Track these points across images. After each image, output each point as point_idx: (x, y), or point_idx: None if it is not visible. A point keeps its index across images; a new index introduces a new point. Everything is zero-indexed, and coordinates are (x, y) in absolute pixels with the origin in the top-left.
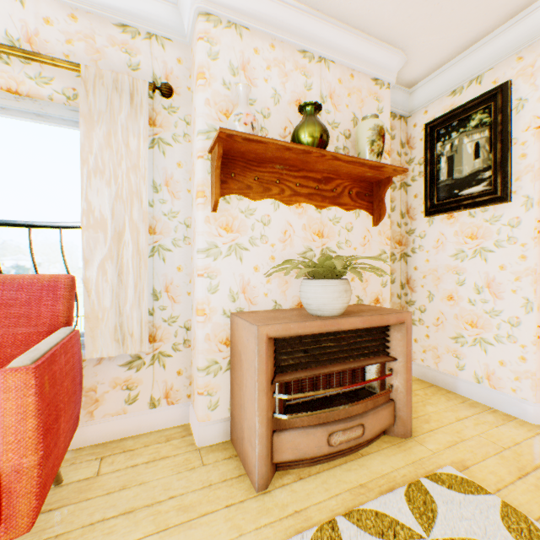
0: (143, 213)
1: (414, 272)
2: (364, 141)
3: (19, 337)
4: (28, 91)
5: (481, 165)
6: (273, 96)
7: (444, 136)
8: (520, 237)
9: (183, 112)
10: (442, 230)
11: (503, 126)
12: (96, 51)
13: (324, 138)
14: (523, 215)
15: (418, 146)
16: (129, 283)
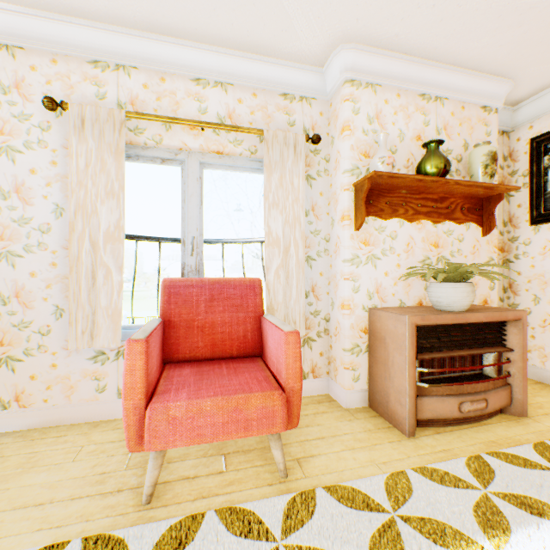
0: (301, 233)
1: (517, 277)
2: (478, 165)
3: (239, 320)
4: (229, 152)
5: None
6: (399, 135)
7: None
8: None
9: (323, 153)
10: (549, 238)
11: None
12: (268, 117)
13: (447, 169)
14: None
15: (522, 159)
16: (293, 284)
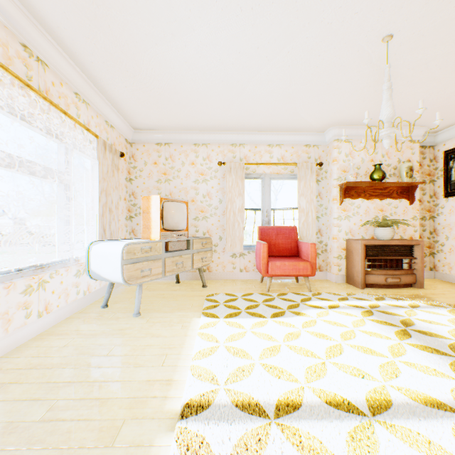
0: (313, 206)
1: (438, 226)
2: (402, 172)
3: (288, 242)
4: (281, 173)
5: None
6: (361, 160)
7: (453, 158)
8: None
9: (324, 169)
10: (452, 205)
11: None
12: (298, 156)
13: (383, 177)
14: None
15: (440, 161)
16: (310, 229)
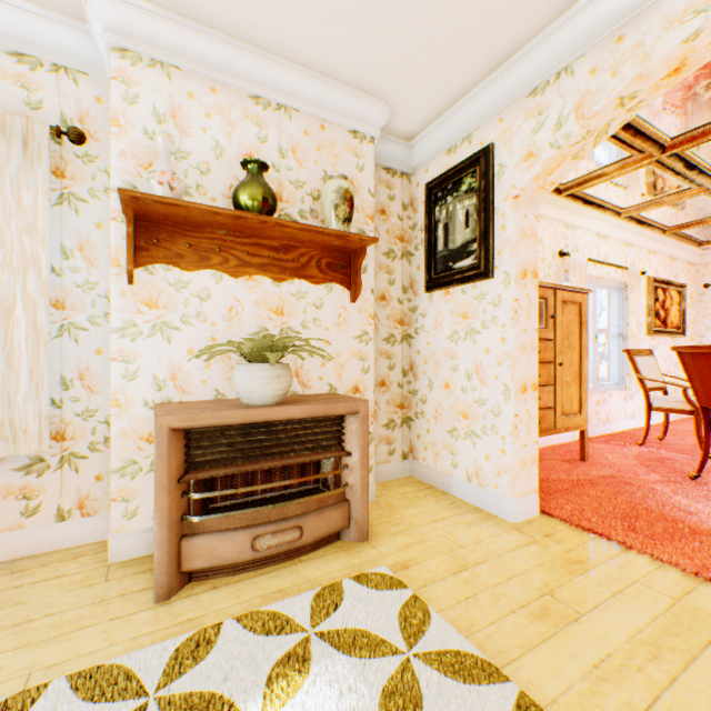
0: (42, 285)
1: (417, 357)
2: (328, 205)
3: None
4: None
5: (470, 236)
6: (215, 149)
7: (441, 200)
8: (501, 317)
9: (105, 162)
10: (440, 308)
11: (486, 194)
12: None
13: (266, 202)
14: (503, 293)
15: (421, 209)
16: (22, 368)
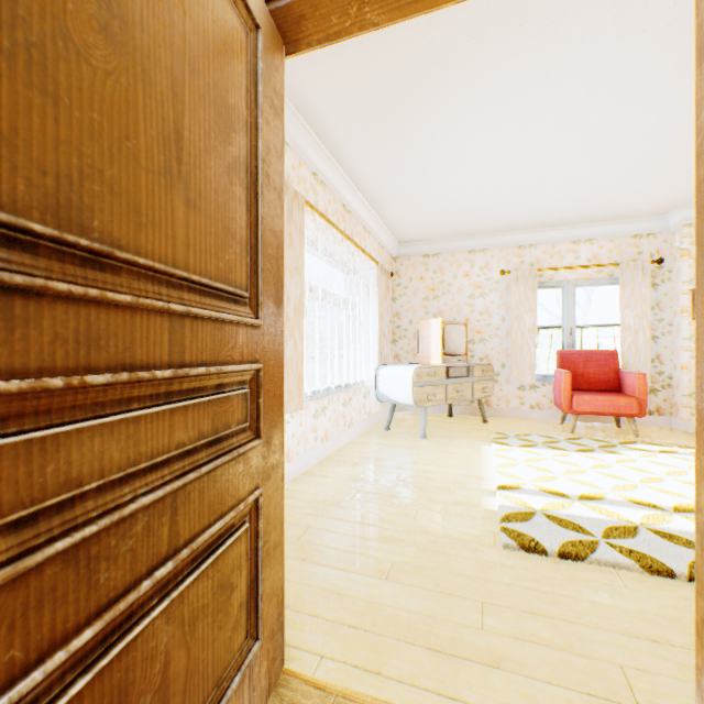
0: (646, 322)
1: None
2: None
3: (603, 372)
4: (593, 278)
5: None
6: None
7: None
8: None
9: (666, 267)
10: None
11: None
12: (620, 252)
13: None
14: None
15: None
16: (640, 354)
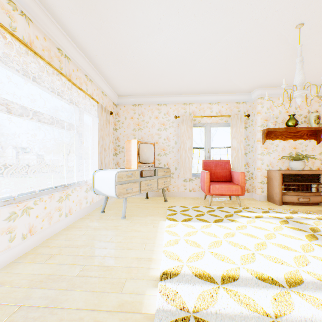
0: (242, 146)
1: None
2: (311, 120)
3: (224, 171)
4: (219, 122)
5: None
6: (279, 112)
7: None
8: None
9: (250, 119)
10: None
11: None
12: (231, 110)
13: (296, 124)
14: None
15: None
16: (240, 162)
